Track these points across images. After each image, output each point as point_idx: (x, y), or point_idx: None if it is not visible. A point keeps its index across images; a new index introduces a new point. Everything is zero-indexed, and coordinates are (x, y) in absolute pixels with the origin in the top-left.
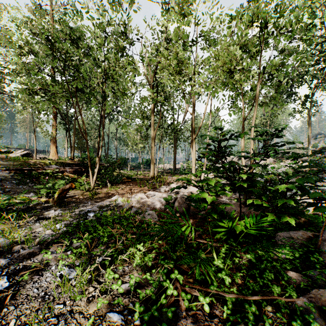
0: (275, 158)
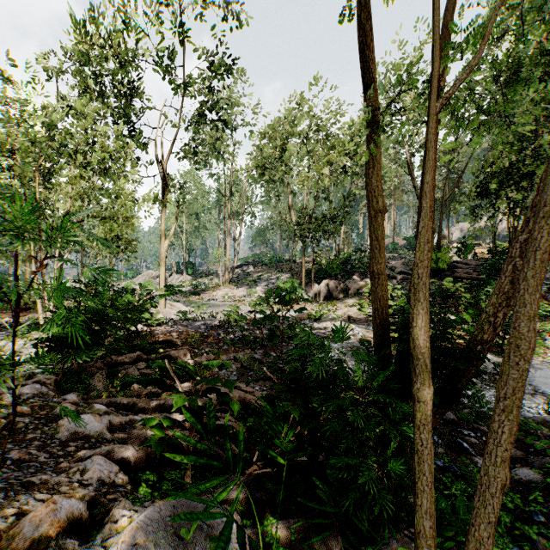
0: (194, 275)
